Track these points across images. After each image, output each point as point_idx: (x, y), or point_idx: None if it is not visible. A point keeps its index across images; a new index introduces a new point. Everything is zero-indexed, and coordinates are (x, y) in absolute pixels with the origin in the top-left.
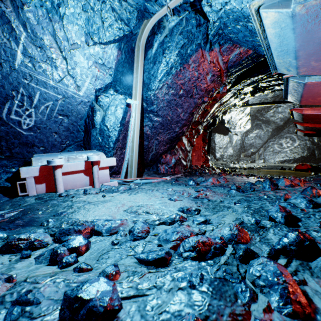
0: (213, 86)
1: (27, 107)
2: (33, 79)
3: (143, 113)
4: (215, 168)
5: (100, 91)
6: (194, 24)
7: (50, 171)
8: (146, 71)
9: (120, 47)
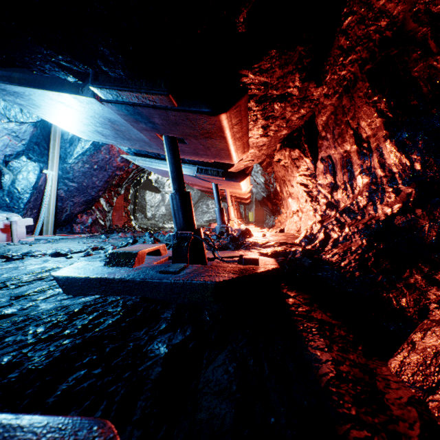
0: (124, 165)
1: None
2: None
3: (58, 178)
4: (139, 227)
5: (11, 157)
6: None
7: None
8: (63, 148)
9: (37, 125)
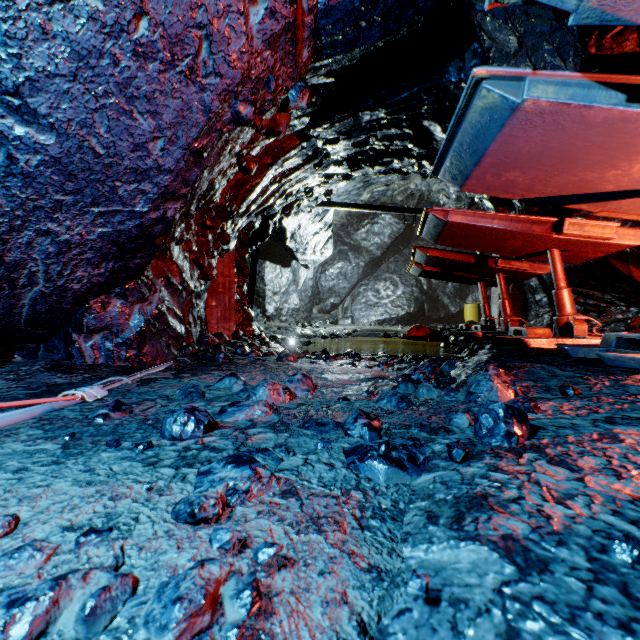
0: (272, 66)
1: None
2: None
3: None
4: (269, 338)
5: None
6: None
7: None
8: None
9: None
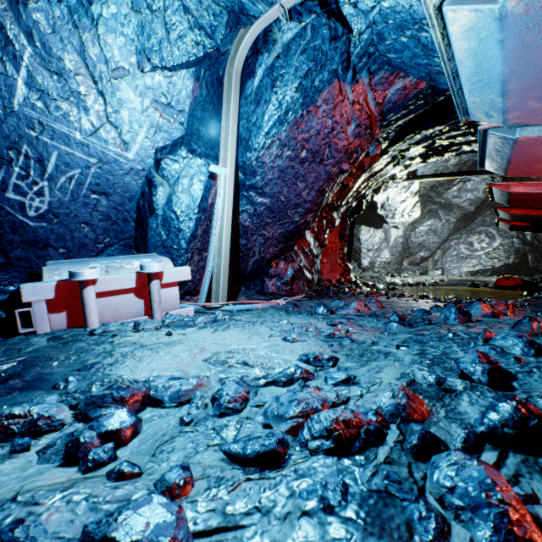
0: (359, 144)
1: (35, 178)
2: (45, 130)
3: (238, 190)
4: (361, 284)
5: (164, 151)
6: (326, 36)
7: (75, 290)
8: (244, 117)
9: (198, 75)
